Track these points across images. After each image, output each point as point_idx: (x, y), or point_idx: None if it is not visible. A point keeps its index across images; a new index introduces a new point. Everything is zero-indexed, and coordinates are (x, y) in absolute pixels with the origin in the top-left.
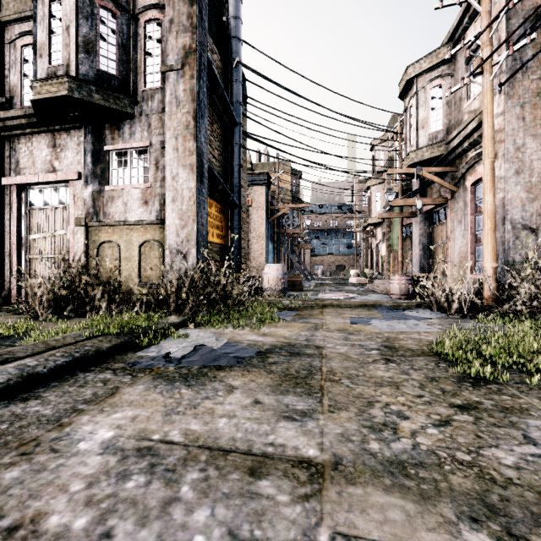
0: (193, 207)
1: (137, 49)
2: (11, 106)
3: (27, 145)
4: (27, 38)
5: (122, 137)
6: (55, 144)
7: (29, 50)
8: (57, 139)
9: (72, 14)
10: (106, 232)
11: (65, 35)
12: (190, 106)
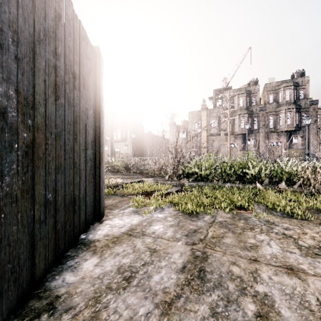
0: (317, 147)
1: (300, 118)
2: (267, 127)
3: (271, 135)
4: (271, 115)
5: (296, 134)
6: (278, 134)
7: (271, 117)
8: (279, 134)
9: (294, 116)
10: (291, 151)
11: (291, 119)
12: (316, 129)
